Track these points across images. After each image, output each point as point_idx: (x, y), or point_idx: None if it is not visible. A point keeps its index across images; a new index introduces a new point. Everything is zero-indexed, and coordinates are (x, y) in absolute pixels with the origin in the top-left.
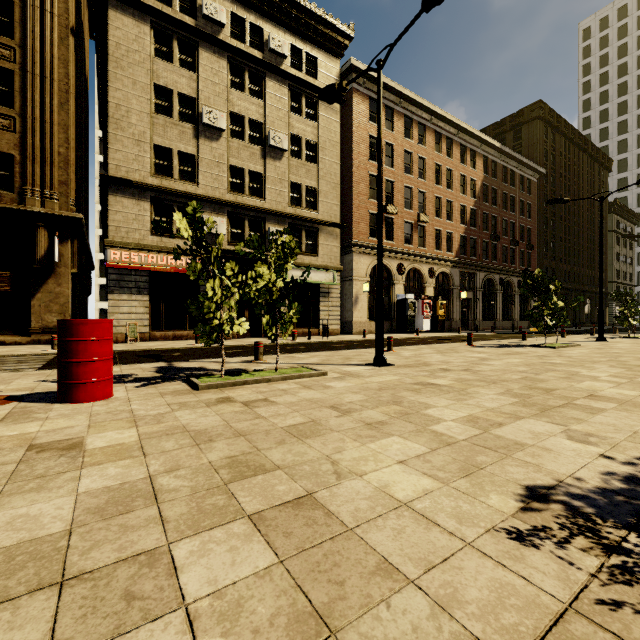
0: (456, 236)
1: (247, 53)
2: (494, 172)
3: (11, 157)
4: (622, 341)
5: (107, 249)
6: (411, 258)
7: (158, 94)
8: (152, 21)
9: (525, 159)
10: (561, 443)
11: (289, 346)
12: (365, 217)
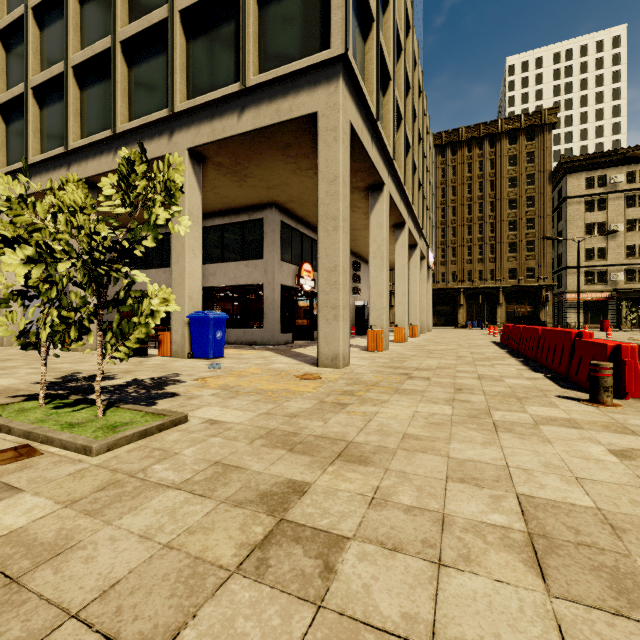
0: None
1: (637, 188)
2: None
3: (533, 268)
4: None
5: (566, 294)
6: None
7: (586, 227)
8: (584, 199)
9: None
10: None
11: None
12: None
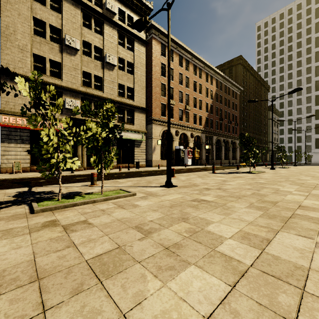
0: (203, 118)
1: (93, 8)
2: (221, 87)
3: None
4: (281, 169)
5: None
6: (182, 128)
7: (36, 23)
8: None
9: (234, 82)
10: None
11: (116, 174)
12: (159, 105)
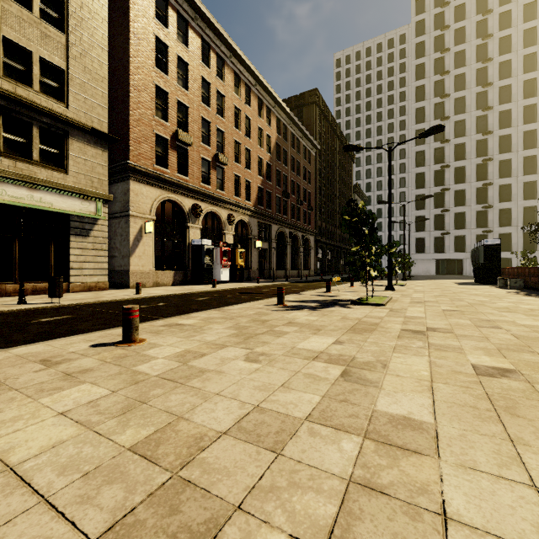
0: (254, 186)
1: None
2: (285, 135)
3: None
4: (403, 289)
5: None
6: (209, 200)
7: None
8: None
9: (307, 132)
10: None
11: None
12: (149, 137)
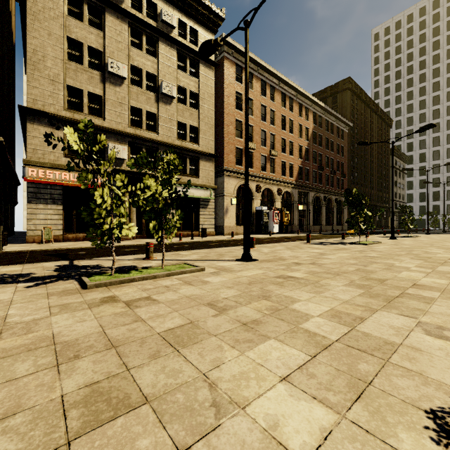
0: (295, 166)
1: (144, 21)
2: (320, 123)
3: None
4: (406, 239)
5: (25, 167)
6: (265, 181)
7: (70, 45)
8: None
9: (340, 116)
10: (424, 340)
11: (176, 245)
12: (233, 150)
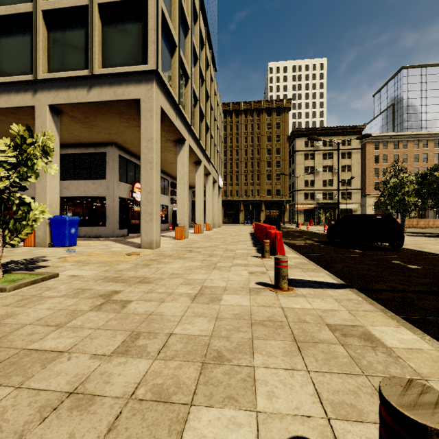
0: None
1: (327, 149)
2: None
3: (279, 189)
4: None
5: (295, 205)
6: None
7: (305, 168)
8: (304, 152)
9: None
10: None
11: None
12: (372, 184)
